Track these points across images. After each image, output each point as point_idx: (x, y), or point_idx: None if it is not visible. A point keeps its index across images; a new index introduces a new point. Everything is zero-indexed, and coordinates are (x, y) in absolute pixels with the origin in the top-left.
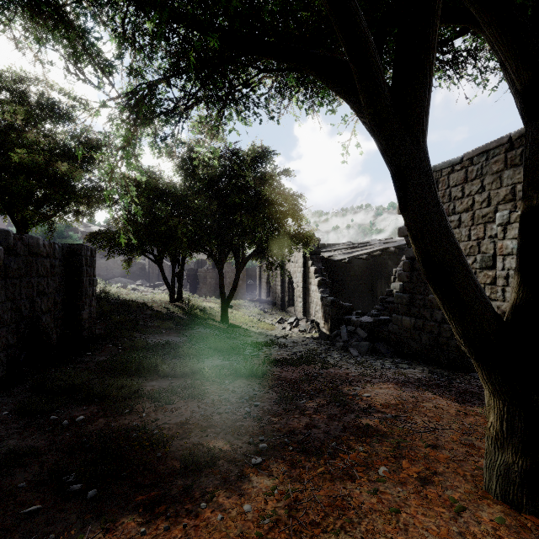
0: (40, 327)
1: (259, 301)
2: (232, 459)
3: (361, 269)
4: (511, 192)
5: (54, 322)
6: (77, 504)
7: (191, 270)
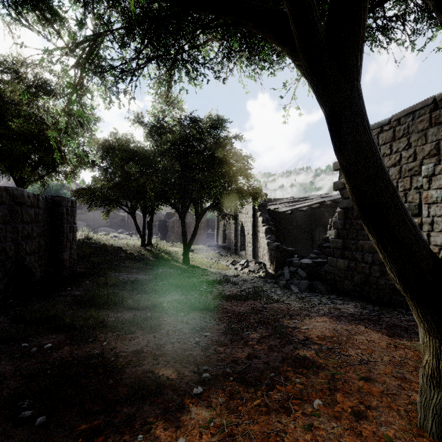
0: (25, 265)
1: (217, 246)
2: (177, 387)
3: (302, 220)
4: (435, 147)
5: (38, 262)
6: (26, 431)
7: (162, 221)
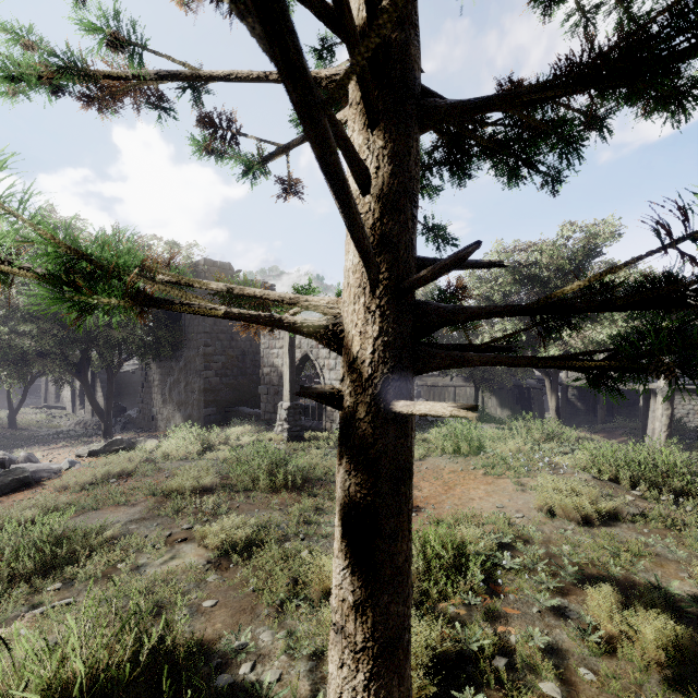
0: None
1: (46, 408)
2: None
3: None
4: None
5: None
6: None
7: None
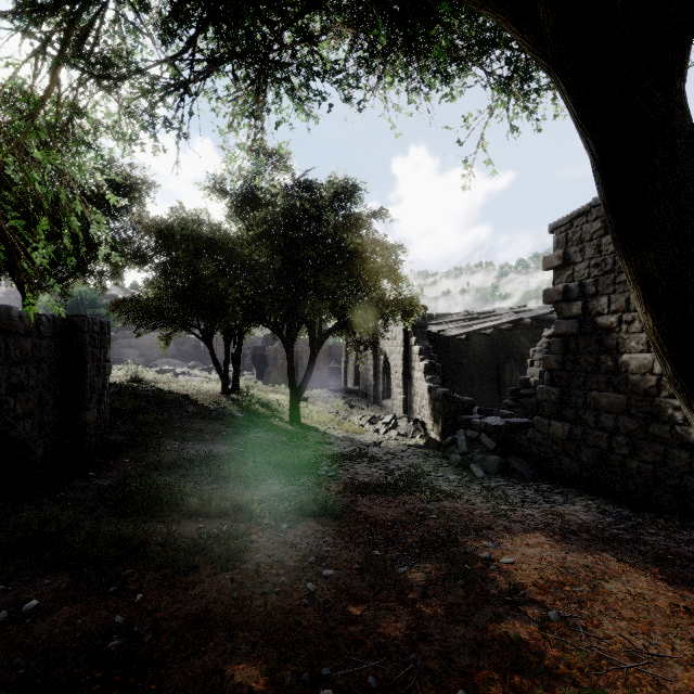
0: (14, 438)
1: (345, 391)
2: None
3: (483, 348)
4: None
5: (39, 430)
6: None
7: (257, 349)
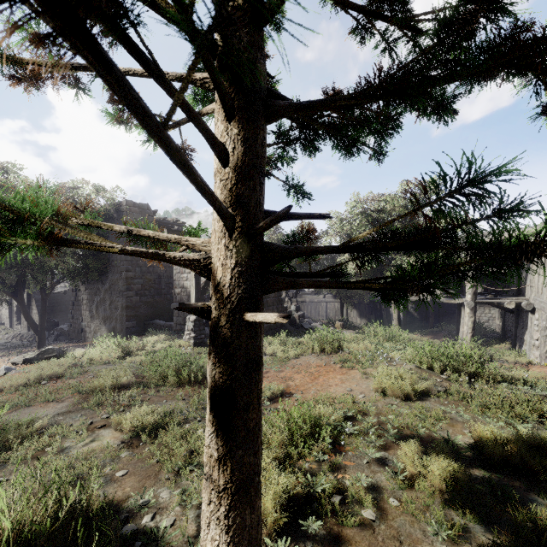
0: None
1: None
2: None
3: None
4: None
5: None
6: None
7: None
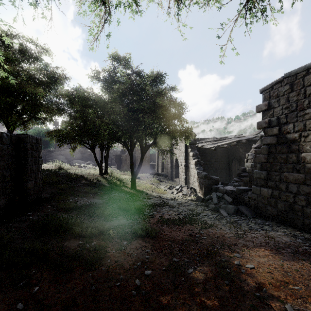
0: None
1: (157, 174)
2: None
3: (222, 154)
4: None
5: (2, 191)
6: None
7: (117, 155)
